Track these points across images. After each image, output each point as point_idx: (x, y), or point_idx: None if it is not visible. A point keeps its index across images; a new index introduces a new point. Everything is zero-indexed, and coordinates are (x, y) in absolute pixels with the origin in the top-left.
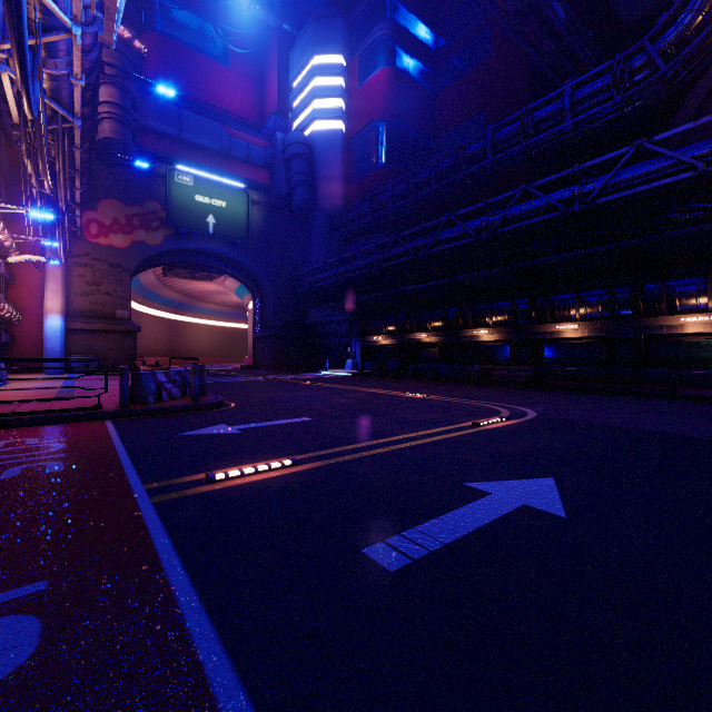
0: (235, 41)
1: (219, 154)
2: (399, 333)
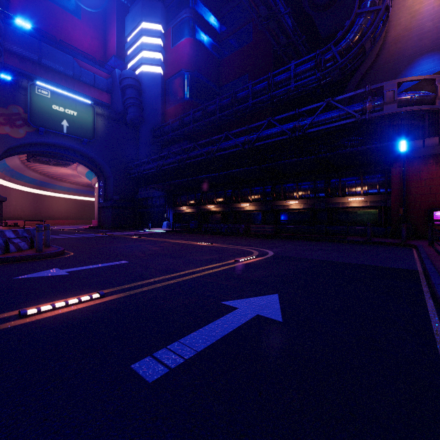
0: (85, 2)
1: (72, 78)
2: (197, 205)
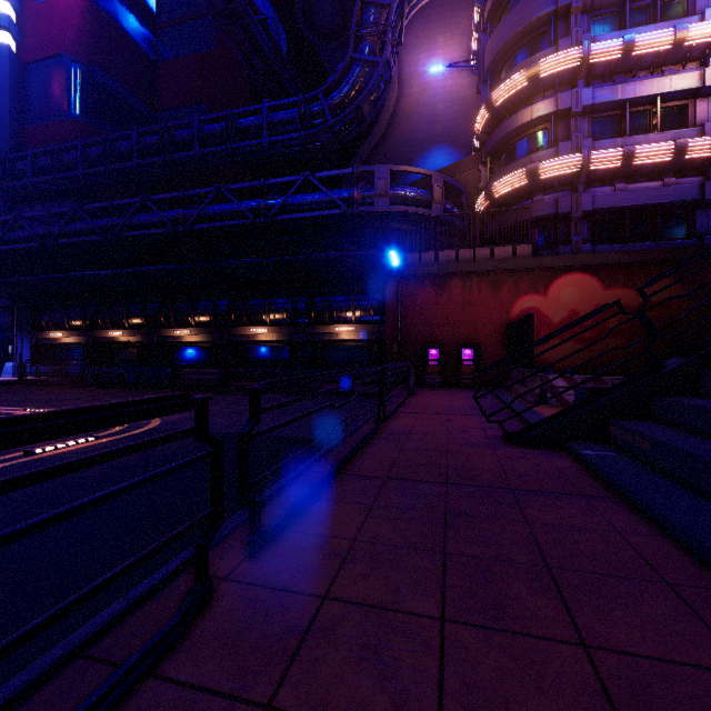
0: None
1: None
2: (89, 329)
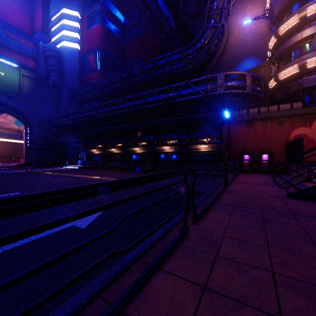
0: None
1: (0, 45)
2: (104, 148)
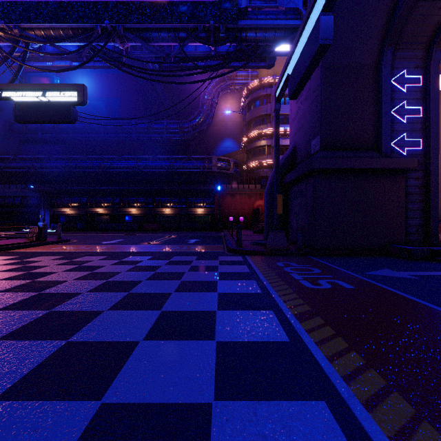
0: None
1: None
2: (82, 207)
